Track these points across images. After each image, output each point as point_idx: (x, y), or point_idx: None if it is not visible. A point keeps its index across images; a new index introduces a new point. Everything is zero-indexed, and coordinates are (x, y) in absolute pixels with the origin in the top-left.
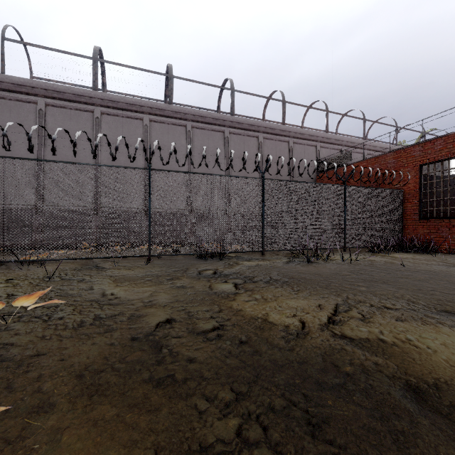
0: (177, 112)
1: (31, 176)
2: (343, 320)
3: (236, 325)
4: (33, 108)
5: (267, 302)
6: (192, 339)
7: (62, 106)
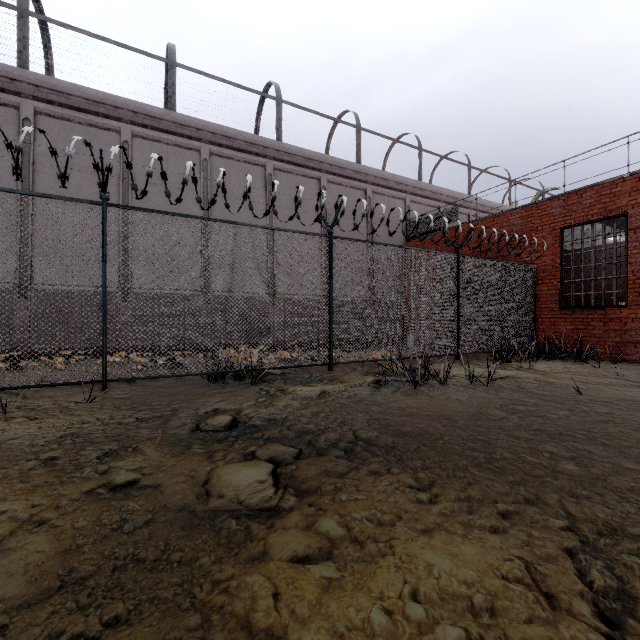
0: (183, 125)
1: None
2: None
3: None
4: None
5: (370, 567)
6: None
7: None
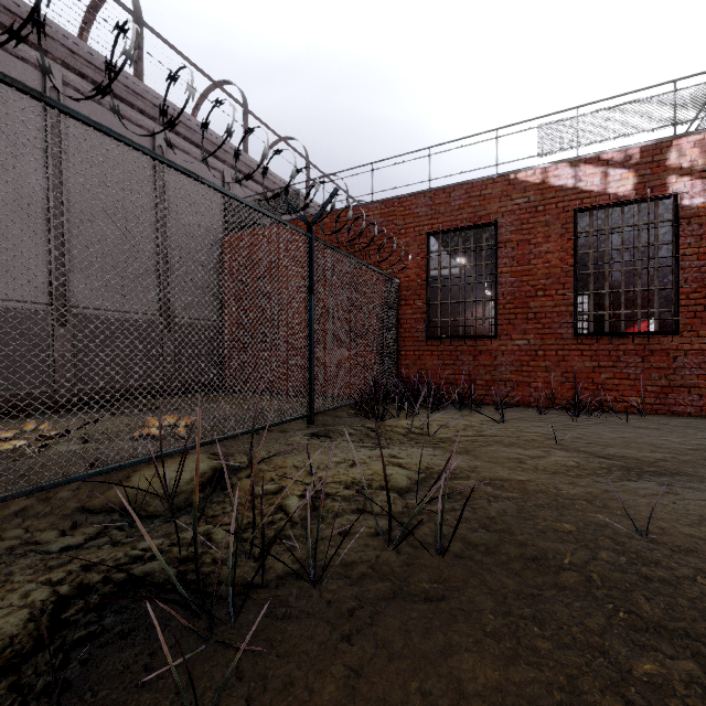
0: None
1: None
2: None
3: None
4: None
5: None
6: None
7: None
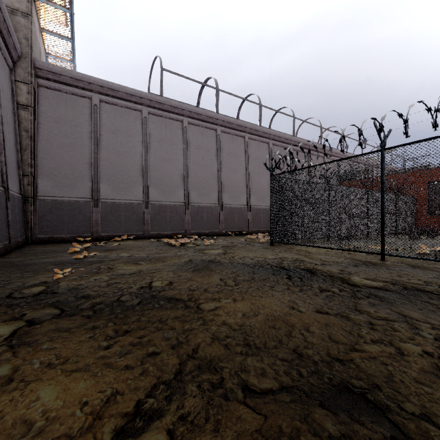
0: (265, 133)
1: (181, 179)
2: None
3: None
4: (179, 125)
5: None
6: None
7: (197, 125)
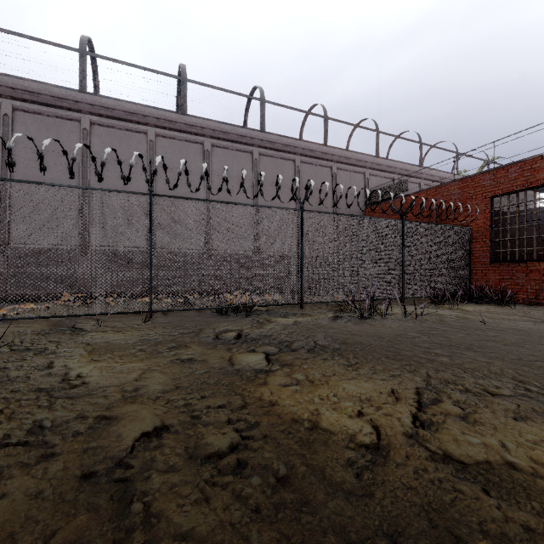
0: (192, 126)
1: None
2: (437, 421)
3: (269, 439)
4: None
5: (315, 387)
6: (191, 476)
7: (36, 112)
